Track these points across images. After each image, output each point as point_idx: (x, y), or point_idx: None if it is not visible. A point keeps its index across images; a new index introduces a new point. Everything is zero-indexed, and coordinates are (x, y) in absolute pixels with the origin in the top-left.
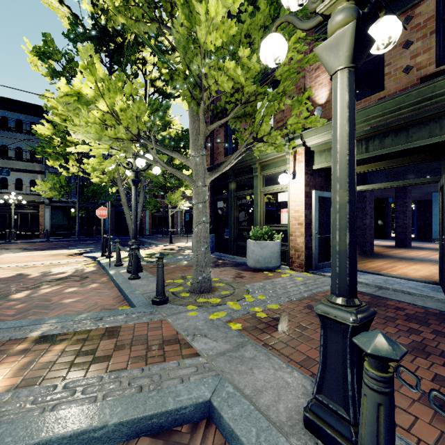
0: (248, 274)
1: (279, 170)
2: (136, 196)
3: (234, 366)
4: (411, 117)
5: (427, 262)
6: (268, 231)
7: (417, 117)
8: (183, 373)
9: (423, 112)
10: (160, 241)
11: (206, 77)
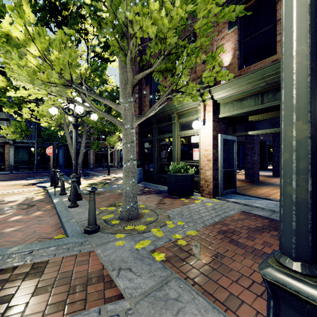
0: (168, 201)
1: (192, 118)
2: (76, 137)
3: (159, 311)
4: None
5: None
6: (184, 166)
7: None
8: None
9: None
10: (101, 173)
11: (132, 25)
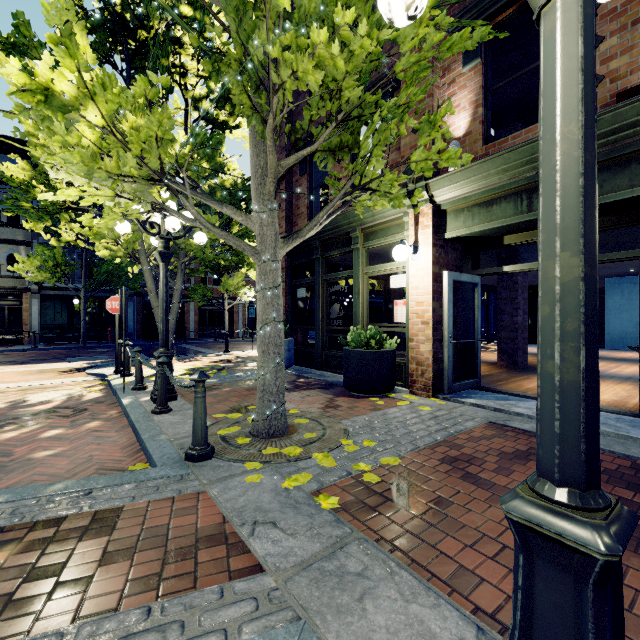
0: (345, 402)
1: (393, 239)
2: (166, 278)
3: (328, 593)
4: (602, 156)
5: (607, 379)
6: (376, 335)
7: (611, 156)
8: (228, 618)
9: (620, 147)
10: (211, 348)
11: (277, 68)
